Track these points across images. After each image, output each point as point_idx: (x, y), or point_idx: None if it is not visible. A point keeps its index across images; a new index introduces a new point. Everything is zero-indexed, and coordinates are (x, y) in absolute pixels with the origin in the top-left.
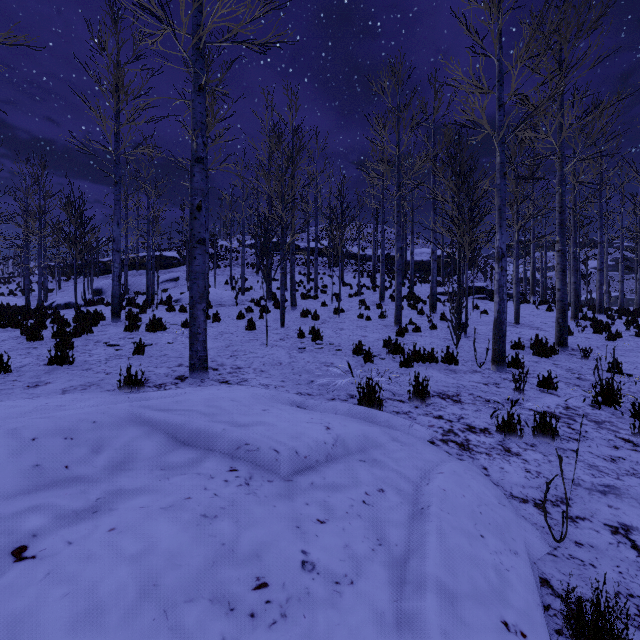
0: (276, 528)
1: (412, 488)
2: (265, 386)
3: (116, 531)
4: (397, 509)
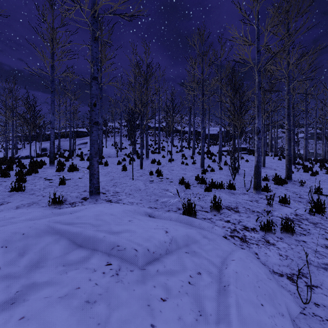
0: (134, 307)
1: (217, 271)
2: (131, 203)
3: (24, 319)
4: (209, 287)
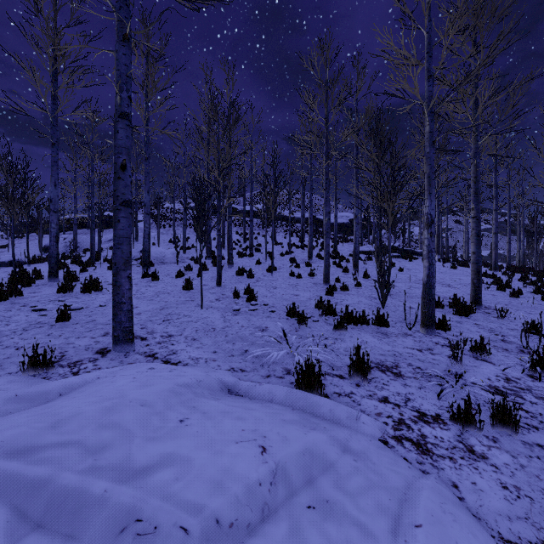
0: None
1: None
2: (195, 360)
3: None
4: None
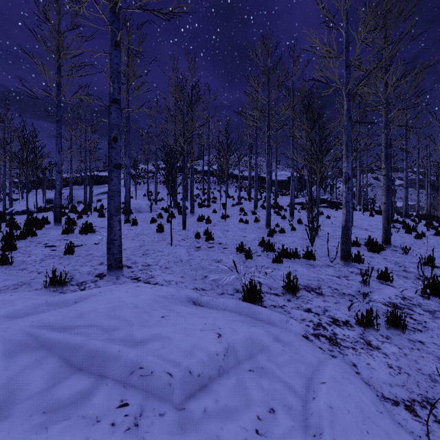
0: None
1: (300, 404)
2: (168, 282)
3: None
4: (290, 437)
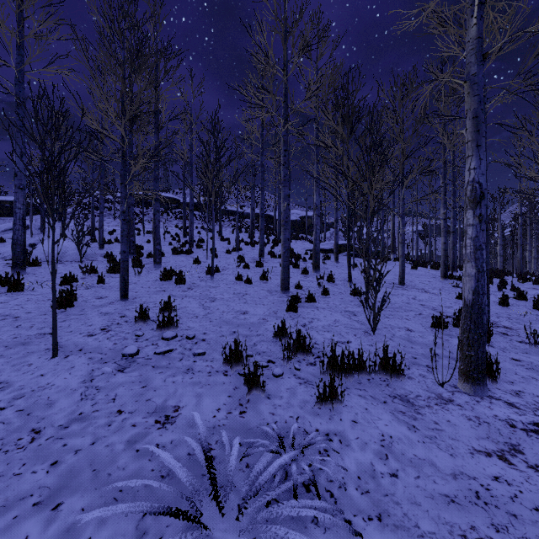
0: None
1: None
2: None
3: None
4: None
